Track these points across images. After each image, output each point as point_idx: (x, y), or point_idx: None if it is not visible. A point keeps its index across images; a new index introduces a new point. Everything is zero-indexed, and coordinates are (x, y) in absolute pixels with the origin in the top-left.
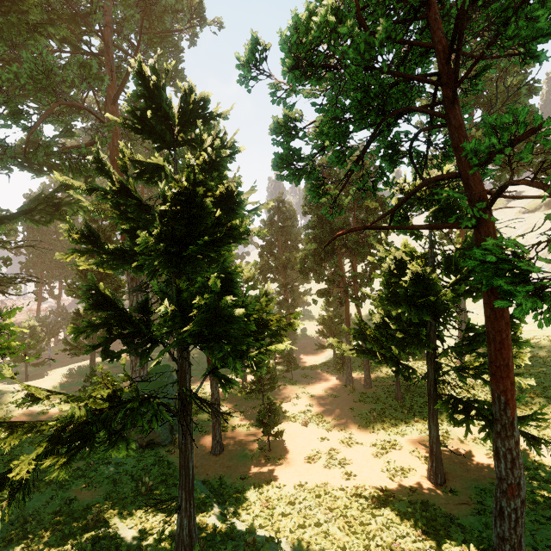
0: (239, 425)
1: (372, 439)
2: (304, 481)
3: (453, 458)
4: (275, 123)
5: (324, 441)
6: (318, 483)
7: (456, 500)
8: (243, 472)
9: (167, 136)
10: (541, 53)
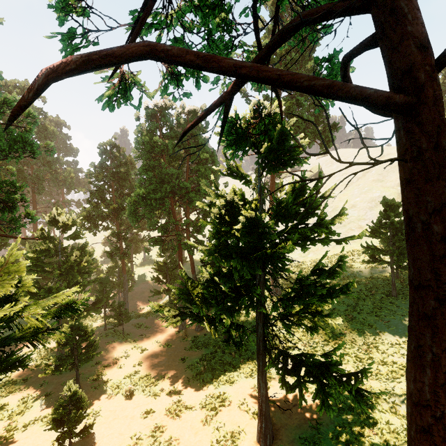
0: (37, 420)
1: (202, 396)
2: None
3: (277, 402)
4: None
5: (148, 416)
6: None
7: None
8: None
9: None
10: None
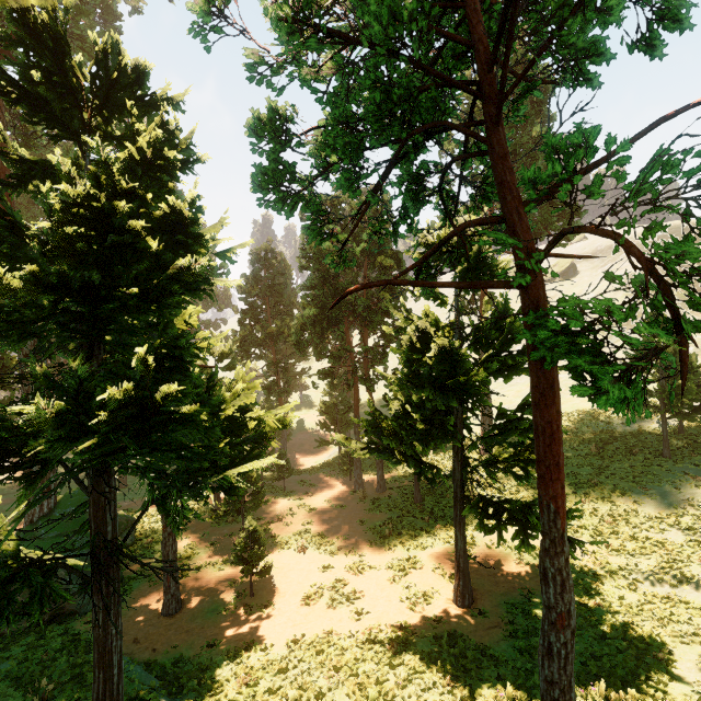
0: (208, 564)
1: (388, 559)
2: (300, 634)
3: (480, 570)
4: (256, 120)
5: (327, 570)
6: (320, 632)
7: (486, 624)
8: (211, 635)
9: (74, 122)
10: (594, 76)
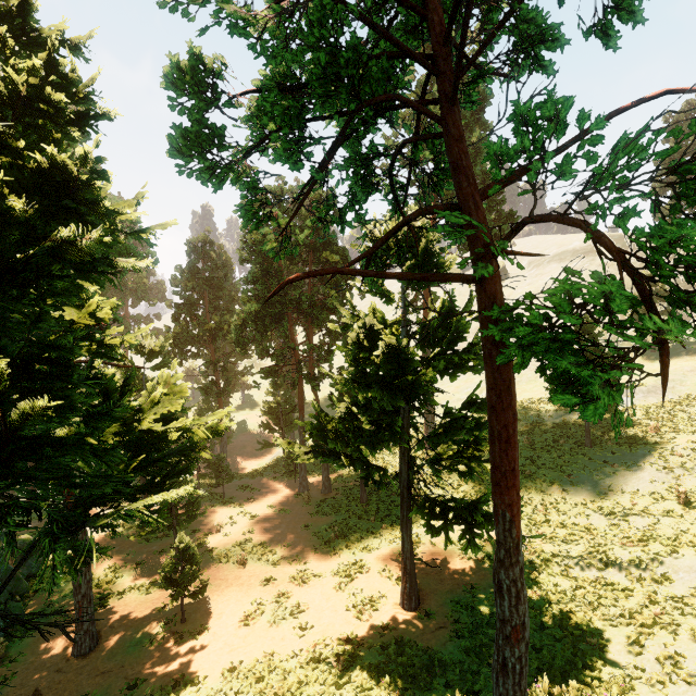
0: (133, 589)
1: (333, 565)
2: (238, 660)
3: (426, 569)
4: (176, 71)
5: (269, 583)
6: (261, 655)
7: (433, 625)
8: (133, 674)
9: None
10: (549, 62)
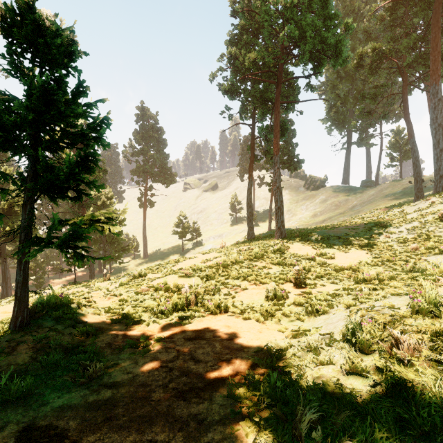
0: None
1: None
2: None
3: None
4: None
5: None
6: None
7: None
8: None
9: None
10: None
